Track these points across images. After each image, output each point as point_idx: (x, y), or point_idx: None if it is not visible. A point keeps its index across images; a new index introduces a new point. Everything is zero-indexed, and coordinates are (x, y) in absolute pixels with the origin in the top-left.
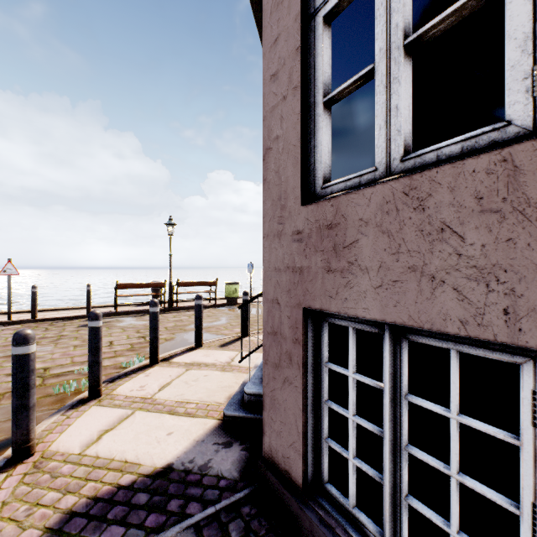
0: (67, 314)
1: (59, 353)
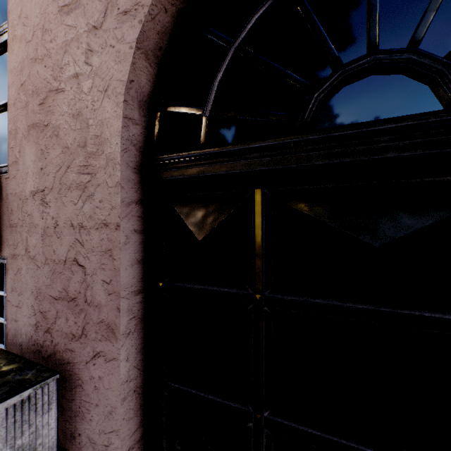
0: None
1: None
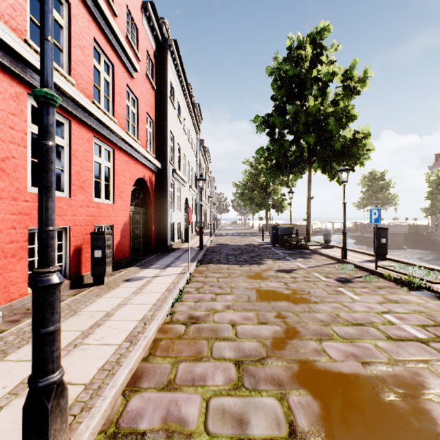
0: None
1: None
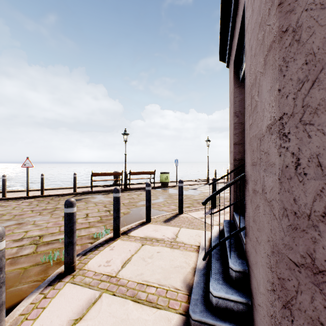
0: (62, 192)
1: (52, 222)
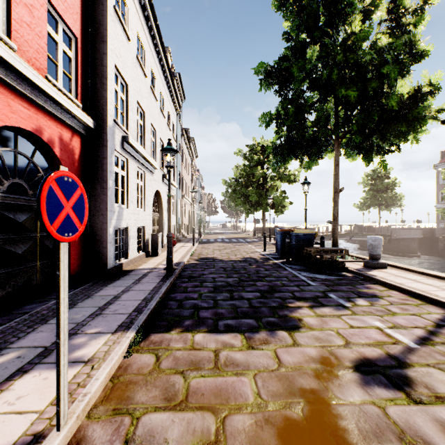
0: None
1: None
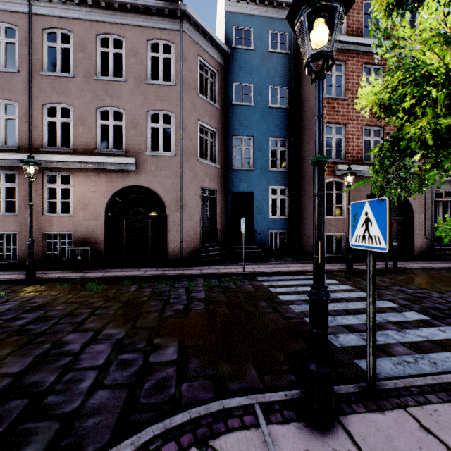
0: None
1: None
